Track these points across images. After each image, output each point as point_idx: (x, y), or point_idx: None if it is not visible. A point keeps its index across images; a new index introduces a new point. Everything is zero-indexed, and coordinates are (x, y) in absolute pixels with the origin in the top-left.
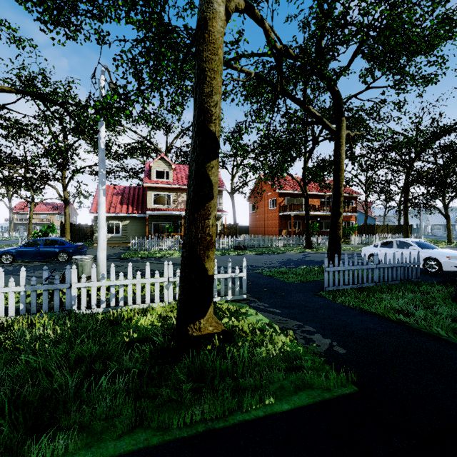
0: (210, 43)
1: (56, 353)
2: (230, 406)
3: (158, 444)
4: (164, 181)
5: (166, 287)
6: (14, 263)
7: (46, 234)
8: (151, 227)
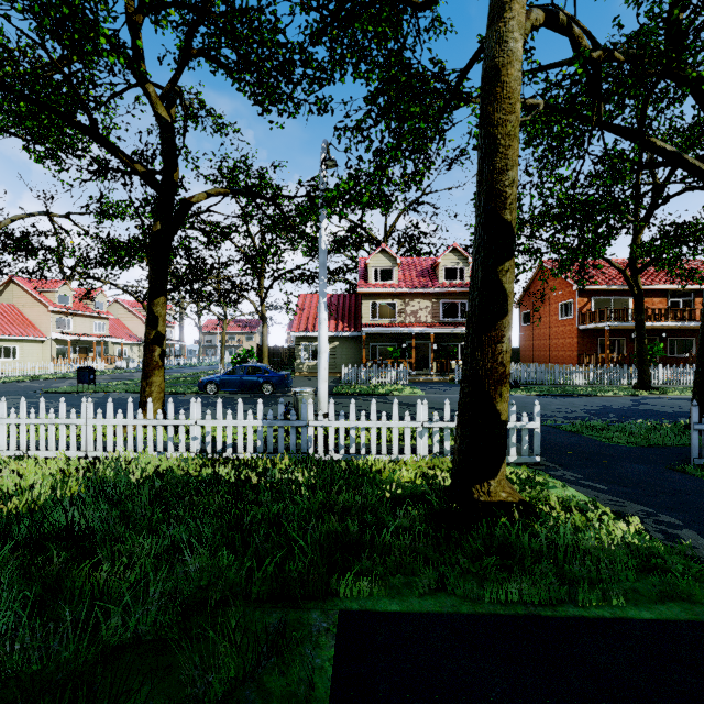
0: (504, 100)
1: (314, 498)
2: (557, 594)
3: (470, 613)
4: (386, 284)
5: (419, 435)
6: (218, 395)
7: (245, 360)
8: (368, 351)
